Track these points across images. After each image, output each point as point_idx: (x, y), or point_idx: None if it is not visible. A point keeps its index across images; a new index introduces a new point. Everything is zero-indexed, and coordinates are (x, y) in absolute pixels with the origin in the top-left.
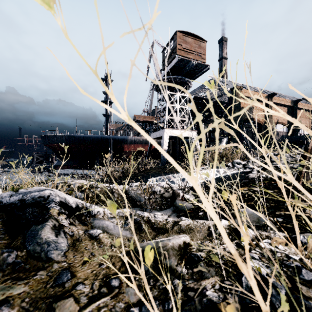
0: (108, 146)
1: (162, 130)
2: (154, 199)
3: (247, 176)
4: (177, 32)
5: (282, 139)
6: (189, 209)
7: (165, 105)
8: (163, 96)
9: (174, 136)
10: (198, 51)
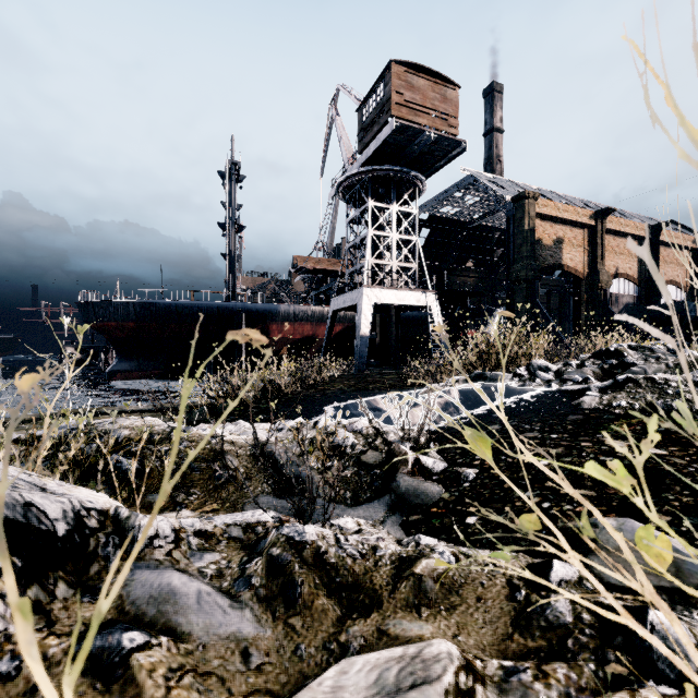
0: (235, 326)
1: (357, 290)
2: (337, 469)
3: (577, 404)
4: (393, 65)
5: (629, 312)
6: (435, 502)
7: (366, 233)
8: (359, 213)
9: (386, 304)
10: (441, 109)
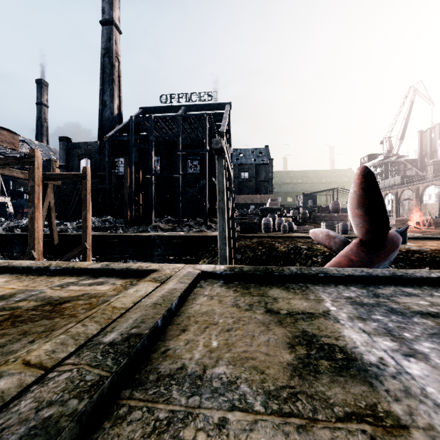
0: None
1: None
2: None
3: None
4: None
5: None
6: None
7: None
8: None
9: None
10: (13, 141)
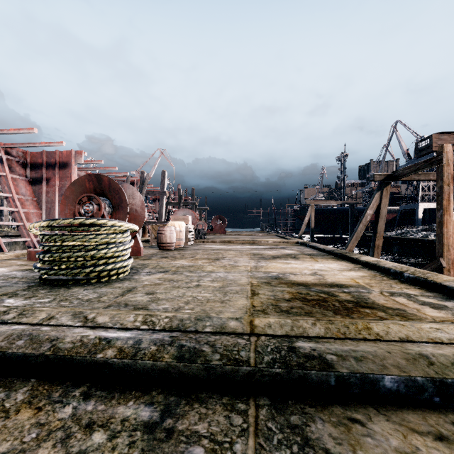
0: None
1: (415, 204)
2: None
3: None
4: (433, 135)
5: None
6: None
7: (418, 184)
8: None
9: None
10: (453, 143)
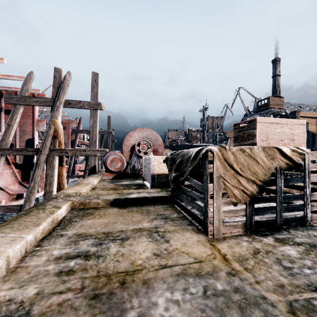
0: None
1: None
2: None
3: None
4: (270, 97)
5: None
6: None
7: None
8: None
9: None
10: (280, 103)
